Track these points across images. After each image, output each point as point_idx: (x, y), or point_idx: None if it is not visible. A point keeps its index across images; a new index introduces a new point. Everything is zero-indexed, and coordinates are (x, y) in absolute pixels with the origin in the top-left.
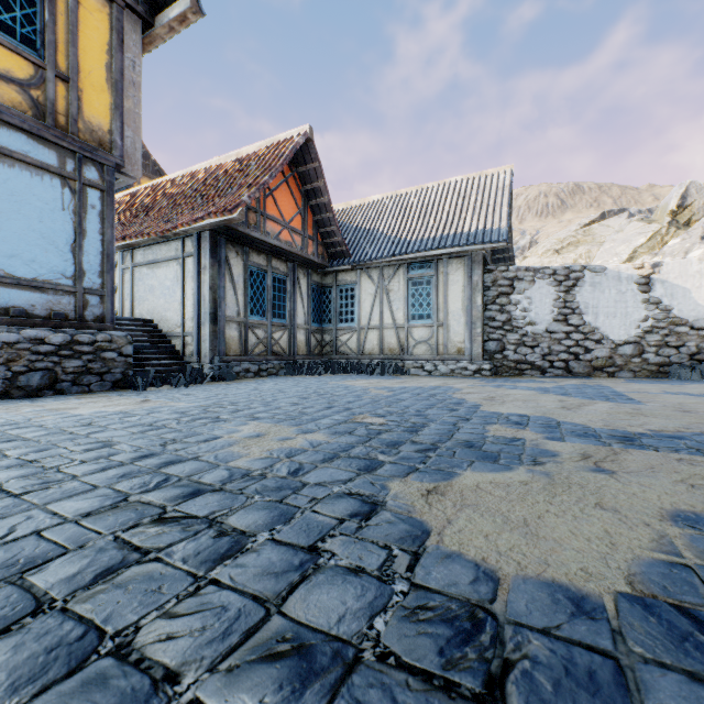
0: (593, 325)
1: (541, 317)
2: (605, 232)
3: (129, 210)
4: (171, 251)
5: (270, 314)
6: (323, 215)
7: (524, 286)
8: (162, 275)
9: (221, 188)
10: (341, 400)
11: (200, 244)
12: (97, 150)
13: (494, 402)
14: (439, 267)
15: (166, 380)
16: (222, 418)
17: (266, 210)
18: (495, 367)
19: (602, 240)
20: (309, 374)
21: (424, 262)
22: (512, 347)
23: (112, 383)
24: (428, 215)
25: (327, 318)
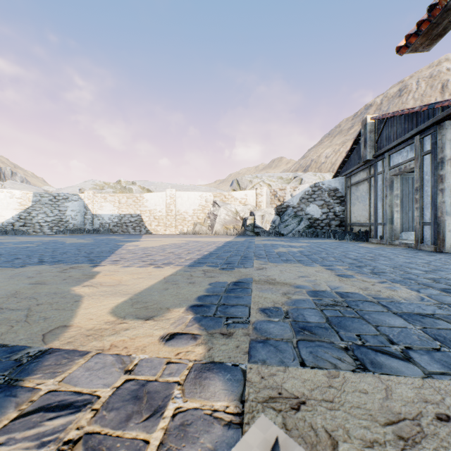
0: None
1: None
2: None
3: None
4: None
5: None
6: None
7: None
8: None
9: None
10: None
11: None
12: None
13: None
14: None
15: None
16: None
17: None
18: None
19: None
20: None
21: None
22: None
23: None
24: None
25: None
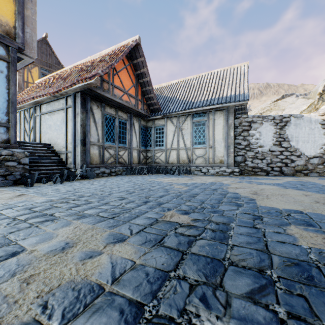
0: (295, 147)
1: (266, 143)
2: (285, 104)
3: (42, 86)
4: (60, 105)
5: (117, 141)
6: (147, 87)
7: (256, 126)
8: (55, 119)
9: (89, 70)
10: (155, 195)
11: (75, 100)
12: (4, 37)
13: (261, 196)
14: (209, 116)
15: (50, 178)
16: (54, 216)
17: (114, 82)
18: (241, 170)
19: (283, 108)
20: (138, 174)
21: (201, 113)
22: (250, 159)
23: (13, 181)
24: (203, 88)
25: (149, 144)
